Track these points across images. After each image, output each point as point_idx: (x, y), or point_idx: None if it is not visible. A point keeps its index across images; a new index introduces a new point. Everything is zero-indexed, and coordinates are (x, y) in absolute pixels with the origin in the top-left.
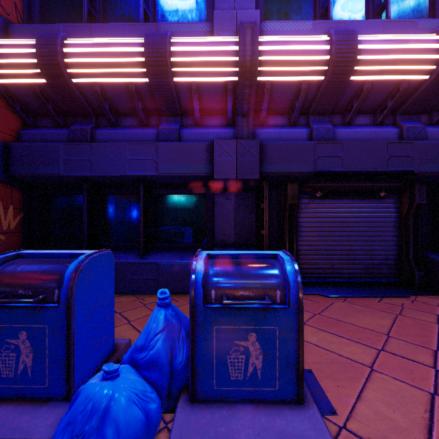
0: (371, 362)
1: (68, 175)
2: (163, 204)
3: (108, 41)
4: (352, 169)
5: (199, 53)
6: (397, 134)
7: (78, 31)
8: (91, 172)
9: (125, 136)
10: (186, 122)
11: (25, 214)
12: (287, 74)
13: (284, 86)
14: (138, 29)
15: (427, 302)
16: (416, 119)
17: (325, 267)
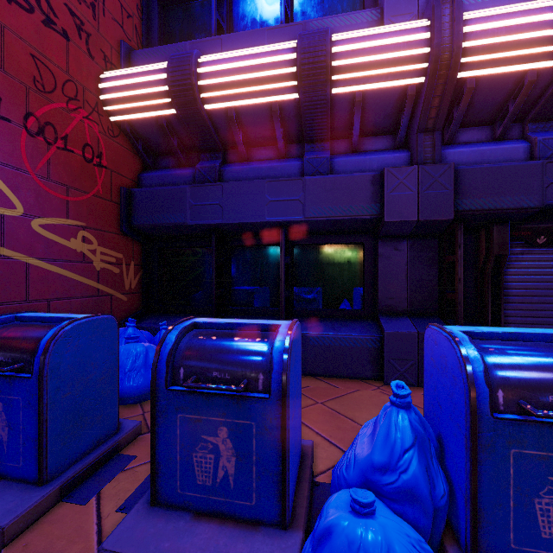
0: None
1: (196, 223)
2: (304, 258)
3: (249, 52)
4: None
5: (370, 51)
6: None
7: (207, 47)
8: (222, 219)
9: (259, 172)
10: (337, 148)
11: (145, 271)
12: (504, 63)
13: (494, 82)
14: (279, 33)
15: None
16: None
17: None
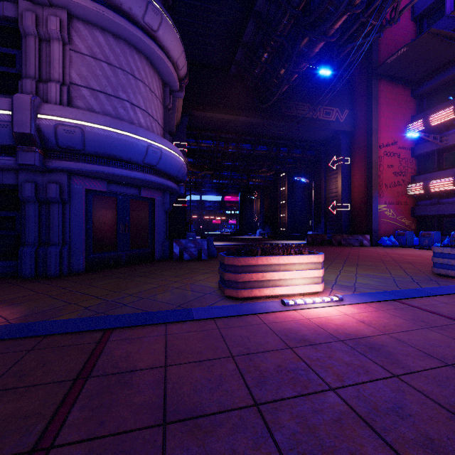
0: None
1: (430, 214)
2: None
3: (442, 181)
4: None
5: None
6: None
7: (433, 175)
8: (437, 213)
9: (449, 201)
10: None
11: (417, 225)
12: None
13: None
14: (453, 170)
15: None
16: None
17: None
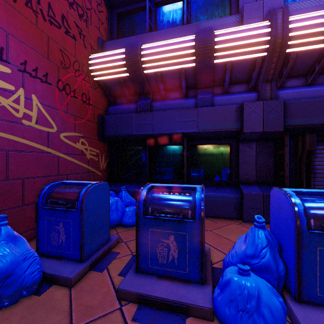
0: None
1: (138, 134)
2: (196, 152)
3: (169, 42)
4: None
5: (236, 39)
6: None
7: (144, 38)
8: (152, 131)
9: (172, 105)
10: (215, 91)
11: (109, 159)
12: (313, 43)
13: (307, 54)
14: (184, 30)
15: None
16: None
17: None
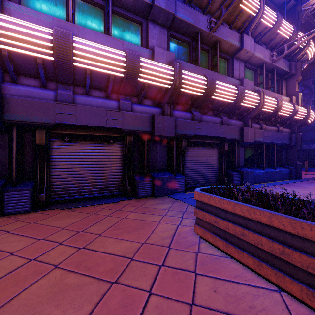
0: (19, 249)
1: None
2: None
3: None
4: (83, 123)
5: None
6: (117, 106)
7: None
8: None
9: None
10: None
11: None
12: (20, 47)
13: (23, 56)
14: None
15: (123, 204)
16: (130, 99)
17: (74, 189)
